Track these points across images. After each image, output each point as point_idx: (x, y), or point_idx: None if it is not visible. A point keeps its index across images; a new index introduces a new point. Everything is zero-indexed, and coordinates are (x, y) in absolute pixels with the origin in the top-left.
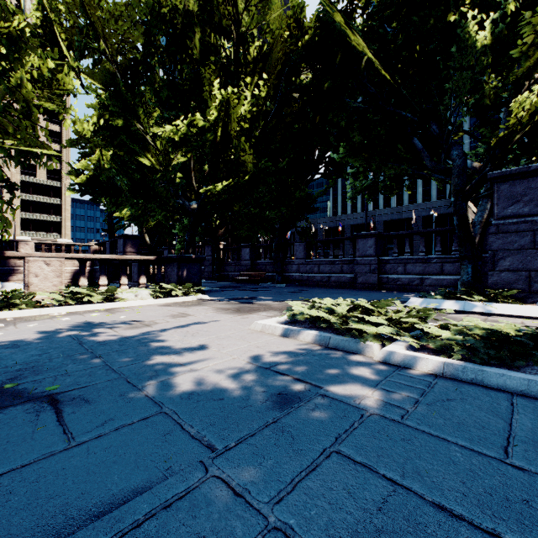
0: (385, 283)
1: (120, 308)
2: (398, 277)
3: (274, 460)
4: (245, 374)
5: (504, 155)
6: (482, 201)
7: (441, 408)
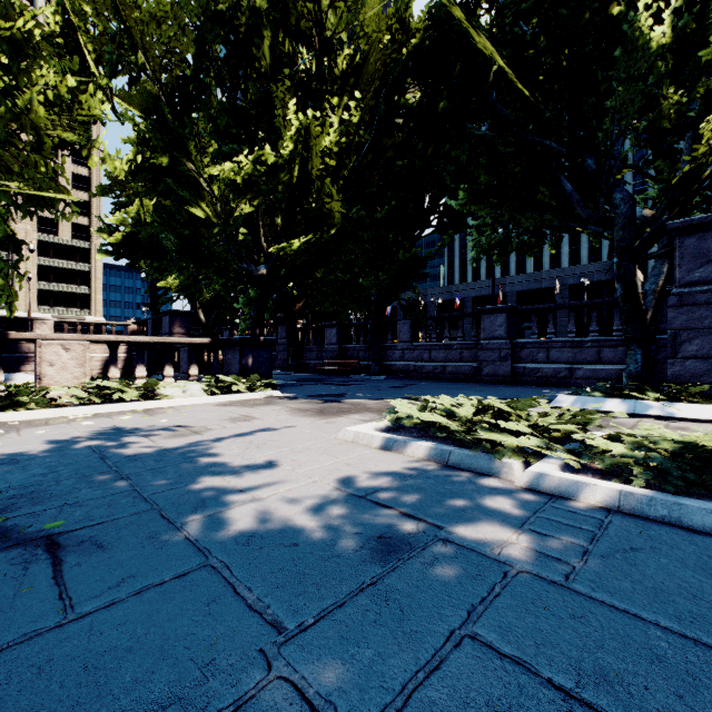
0: (520, 375)
1: (162, 408)
2: (538, 367)
3: (374, 649)
4: (329, 506)
5: (689, 198)
6: (655, 262)
7: (624, 564)
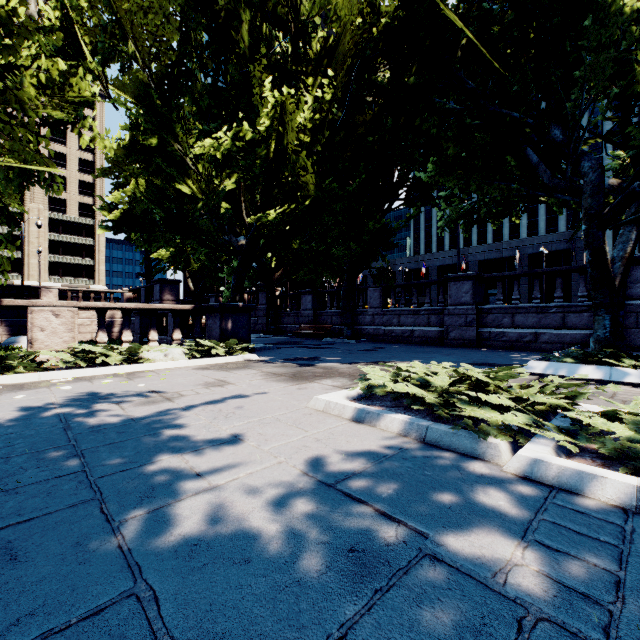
0: (486, 339)
1: (143, 371)
2: (503, 332)
3: None
4: (293, 498)
5: None
6: (623, 229)
7: None
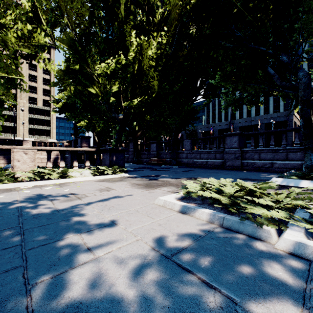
0: (245, 166)
1: (69, 182)
2: (254, 162)
3: None
4: (145, 267)
5: None
6: None
7: None
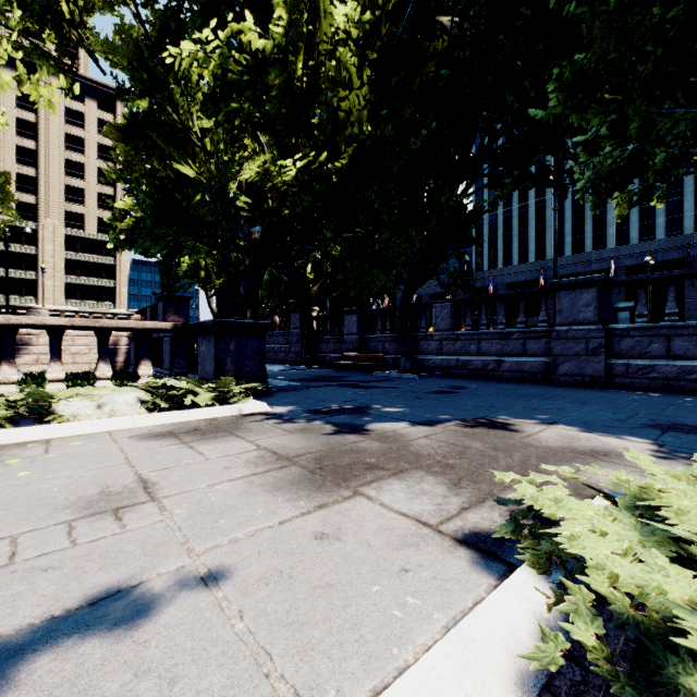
0: (620, 375)
1: (28, 443)
2: (651, 364)
3: None
4: None
5: None
6: None
7: None
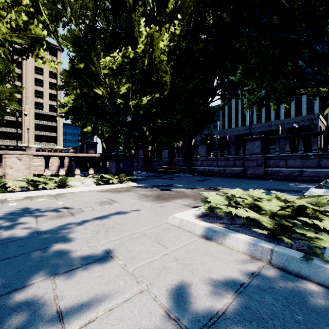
0: (269, 174)
1: (67, 193)
2: (280, 170)
3: None
4: None
5: None
6: None
7: None
